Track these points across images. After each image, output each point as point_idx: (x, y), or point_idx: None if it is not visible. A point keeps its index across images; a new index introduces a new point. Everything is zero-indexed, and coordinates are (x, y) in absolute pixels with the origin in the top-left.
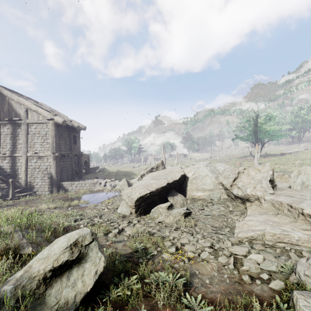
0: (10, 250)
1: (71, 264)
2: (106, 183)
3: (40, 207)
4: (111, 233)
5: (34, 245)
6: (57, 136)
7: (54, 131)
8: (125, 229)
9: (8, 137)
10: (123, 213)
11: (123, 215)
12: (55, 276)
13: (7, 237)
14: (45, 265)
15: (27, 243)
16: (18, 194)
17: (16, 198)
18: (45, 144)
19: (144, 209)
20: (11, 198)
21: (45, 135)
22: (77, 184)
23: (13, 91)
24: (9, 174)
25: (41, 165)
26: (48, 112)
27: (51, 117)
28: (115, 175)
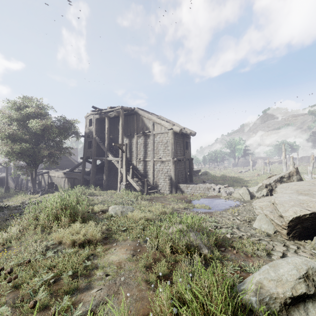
0: (191, 246)
1: (306, 297)
2: (219, 189)
3: (172, 206)
4: (275, 256)
5: (207, 248)
6: (175, 143)
7: (173, 139)
8: (287, 254)
9: (141, 146)
10: (262, 229)
11: (264, 232)
12: (291, 304)
13: (185, 234)
14: (283, 290)
15: (202, 244)
16: (149, 191)
17: (147, 193)
18: (166, 150)
19: (298, 232)
20: (146, 193)
21: (166, 143)
22: (192, 187)
23: (144, 110)
24: (142, 174)
25: (163, 168)
26: (168, 123)
27: (171, 127)
28: (222, 180)
